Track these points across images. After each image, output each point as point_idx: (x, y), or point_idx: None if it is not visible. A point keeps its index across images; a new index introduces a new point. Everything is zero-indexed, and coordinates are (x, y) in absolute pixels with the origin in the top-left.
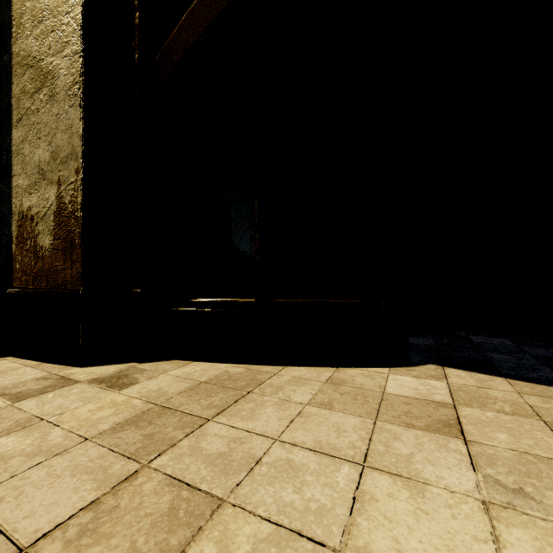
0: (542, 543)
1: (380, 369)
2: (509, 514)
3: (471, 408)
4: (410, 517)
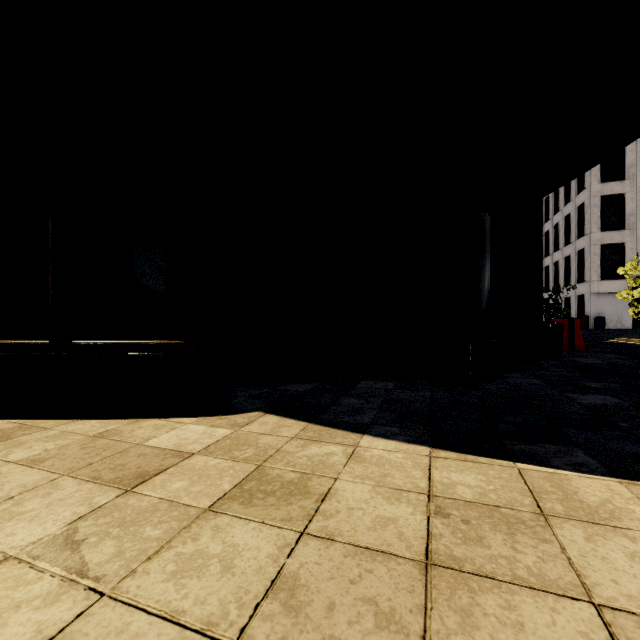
0: None
1: (189, 419)
2: (11, 569)
3: (207, 456)
4: None
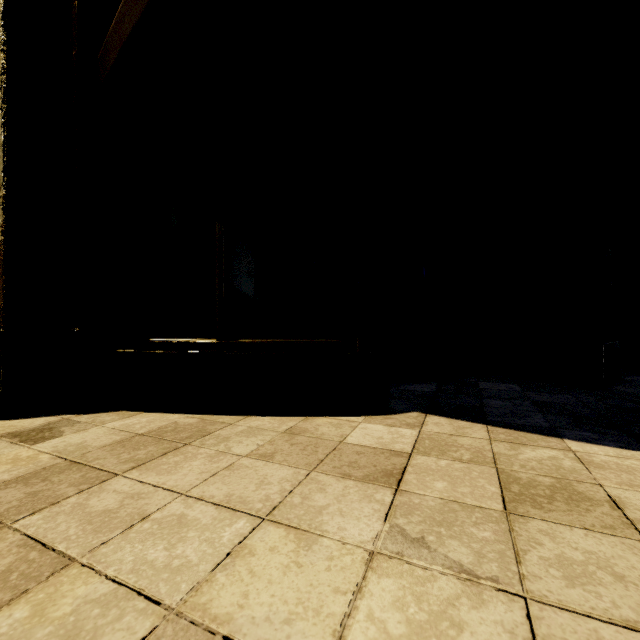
0: (406, 592)
1: (355, 417)
2: (391, 564)
3: (427, 456)
4: (279, 570)
